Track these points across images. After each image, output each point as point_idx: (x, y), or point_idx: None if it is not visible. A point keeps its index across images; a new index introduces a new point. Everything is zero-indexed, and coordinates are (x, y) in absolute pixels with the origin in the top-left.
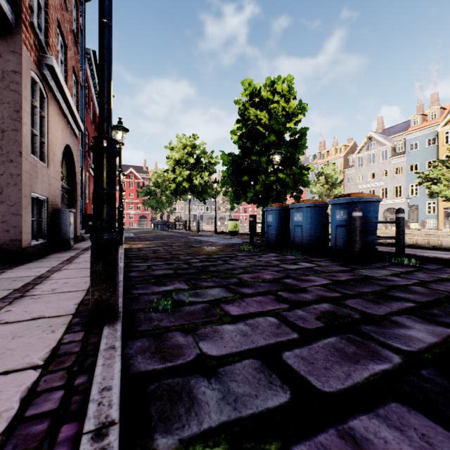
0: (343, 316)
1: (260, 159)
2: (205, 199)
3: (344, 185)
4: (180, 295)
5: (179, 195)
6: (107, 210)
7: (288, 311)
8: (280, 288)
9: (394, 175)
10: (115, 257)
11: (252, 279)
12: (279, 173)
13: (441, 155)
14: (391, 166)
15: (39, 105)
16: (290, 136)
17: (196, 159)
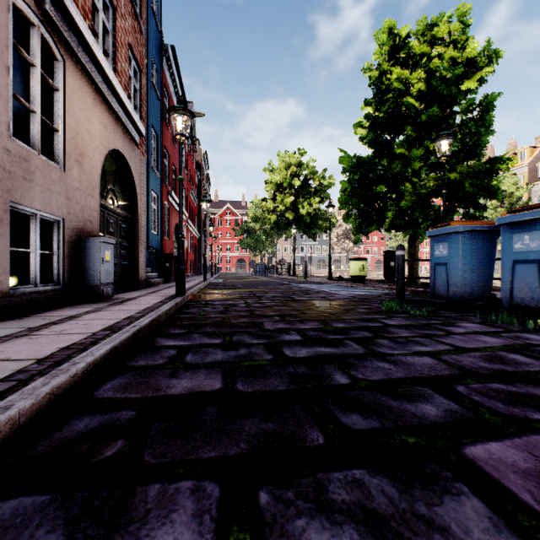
0: None
1: (409, 155)
2: (315, 234)
3: None
4: None
5: (281, 230)
6: None
7: None
8: None
9: None
10: None
11: None
12: (447, 173)
13: None
14: None
15: (39, 63)
16: (462, 114)
17: (303, 182)
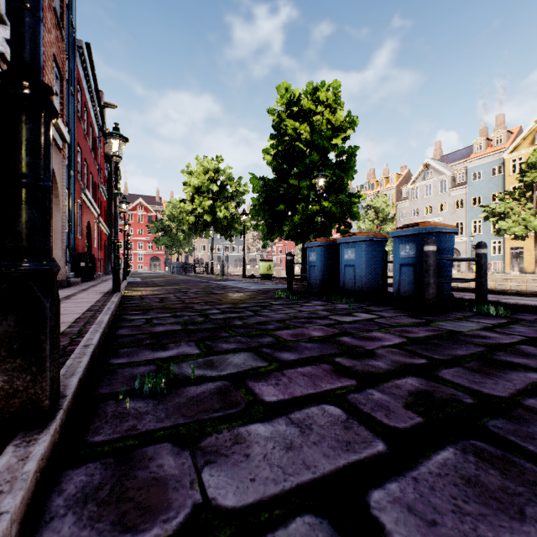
0: (447, 400)
1: (300, 184)
2: (232, 236)
3: (397, 221)
4: (184, 366)
5: (199, 230)
6: (27, 216)
7: (357, 392)
8: (336, 351)
9: (454, 209)
10: (43, 307)
11: (293, 337)
12: (323, 201)
13: (507, 186)
14: (451, 199)
15: None
16: (337, 157)
17: (220, 187)
